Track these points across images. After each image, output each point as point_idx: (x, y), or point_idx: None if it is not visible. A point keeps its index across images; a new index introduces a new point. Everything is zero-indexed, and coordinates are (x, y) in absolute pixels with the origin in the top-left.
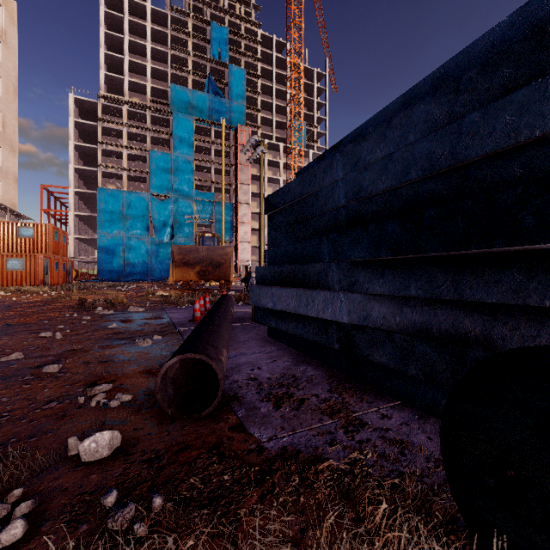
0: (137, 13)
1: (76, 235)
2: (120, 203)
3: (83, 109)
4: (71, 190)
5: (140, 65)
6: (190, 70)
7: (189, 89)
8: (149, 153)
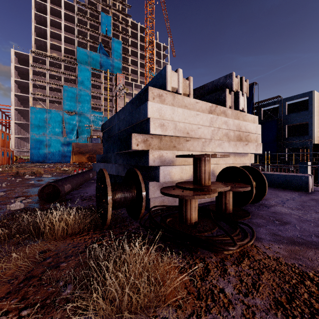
0: (56, 3)
1: (16, 135)
2: (44, 116)
3: (21, 58)
4: (13, 107)
5: (57, 34)
6: (88, 39)
7: (88, 51)
8: (63, 87)
